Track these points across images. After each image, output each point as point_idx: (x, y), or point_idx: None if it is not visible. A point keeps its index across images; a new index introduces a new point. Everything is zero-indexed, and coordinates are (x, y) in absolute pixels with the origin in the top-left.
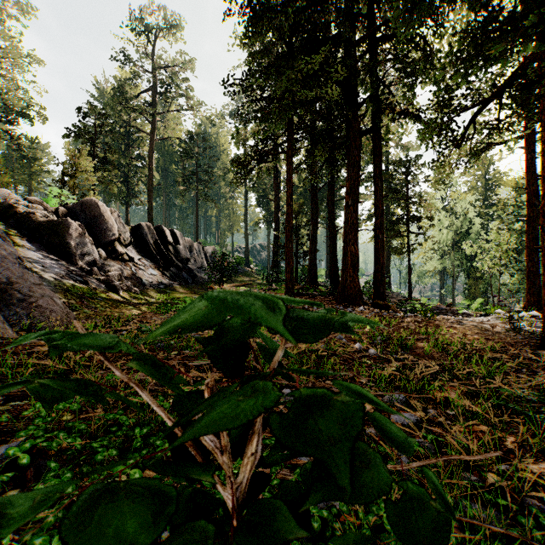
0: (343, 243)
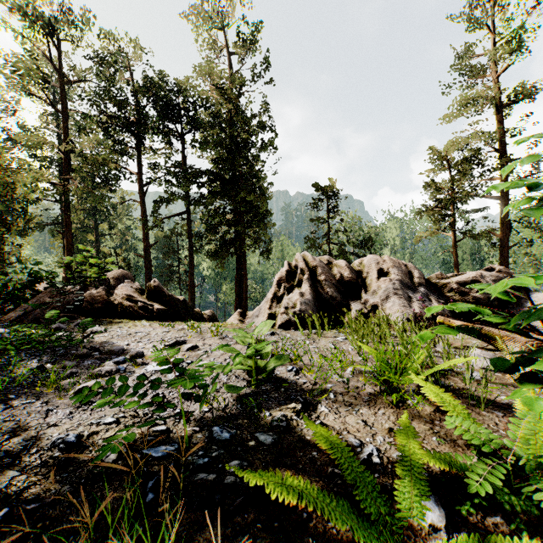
0: (237, 301)
